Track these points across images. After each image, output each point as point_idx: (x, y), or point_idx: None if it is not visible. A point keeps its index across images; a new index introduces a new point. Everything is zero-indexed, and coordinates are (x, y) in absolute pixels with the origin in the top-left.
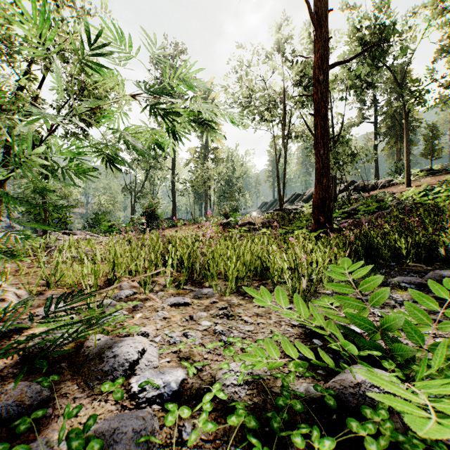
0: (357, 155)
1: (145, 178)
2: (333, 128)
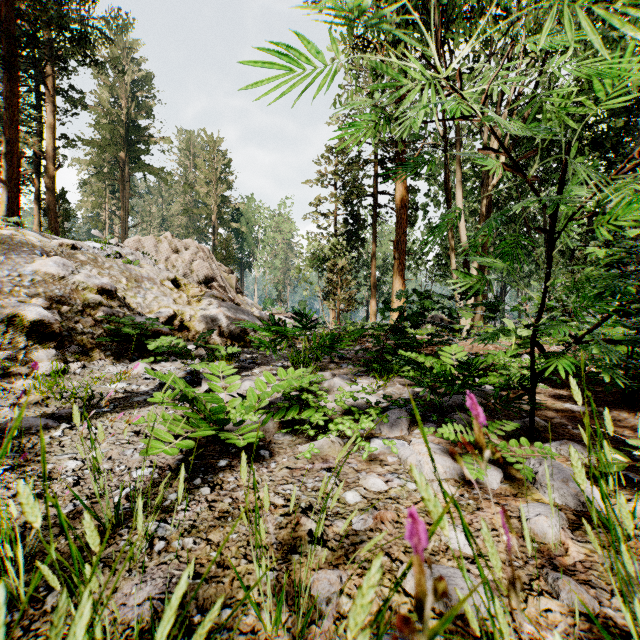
0: None
1: None
2: None
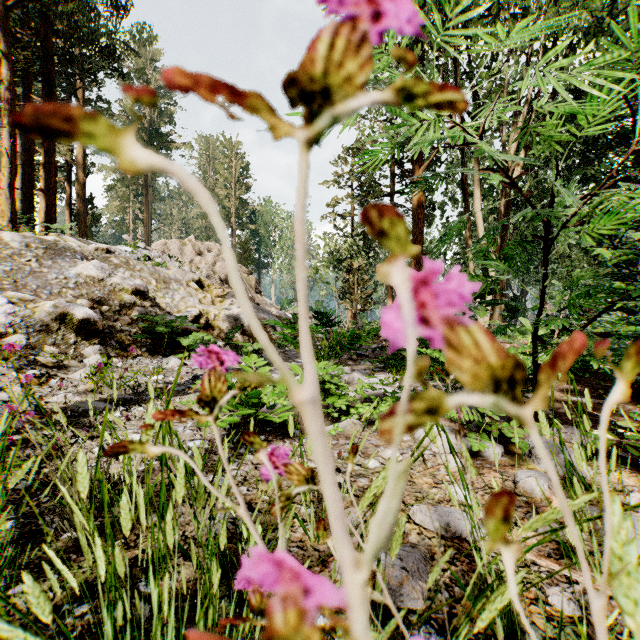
0: None
1: None
2: None
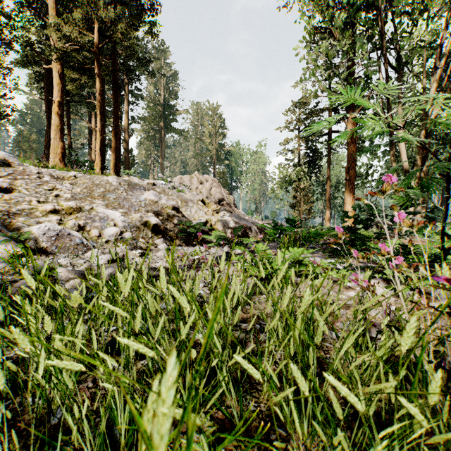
0: None
1: None
2: None
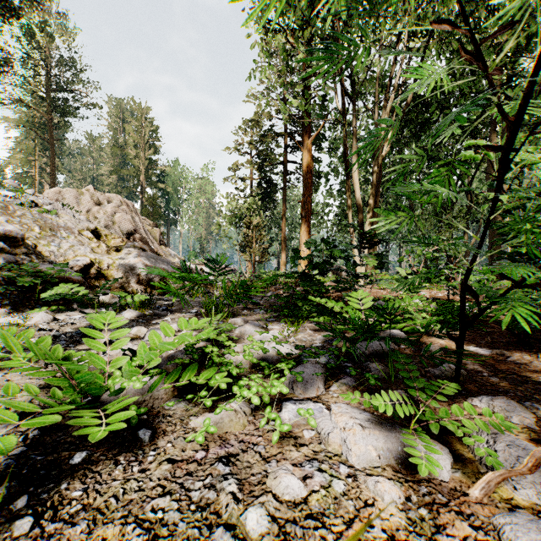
0: None
1: None
2: None
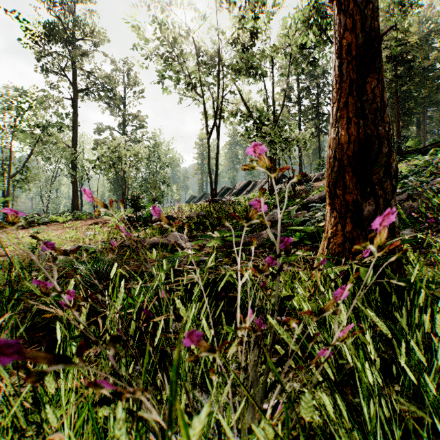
0: (295, 141)
1: (29, 156)
2: (273, 106)
